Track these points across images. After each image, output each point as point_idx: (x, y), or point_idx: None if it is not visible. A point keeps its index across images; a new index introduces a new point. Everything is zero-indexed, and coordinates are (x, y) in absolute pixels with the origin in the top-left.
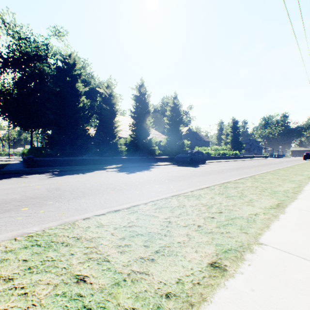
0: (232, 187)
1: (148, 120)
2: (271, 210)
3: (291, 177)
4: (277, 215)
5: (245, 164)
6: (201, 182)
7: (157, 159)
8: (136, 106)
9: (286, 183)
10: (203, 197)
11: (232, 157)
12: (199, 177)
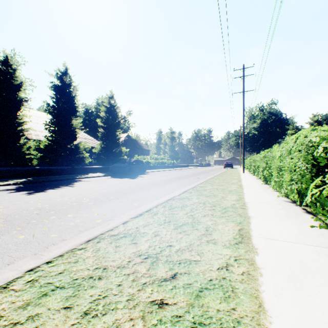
0: (178, 206)
1: (75, 119)
2: (241, 249)
3: (227, 186)
4: (253, 261)
5: (183, 174)
6: (140, 201)
7: (87, 169)
8: (57, 99)
9: (228, 195)
10: (143, 236)
11: (171, 166)
12: (138, 192)
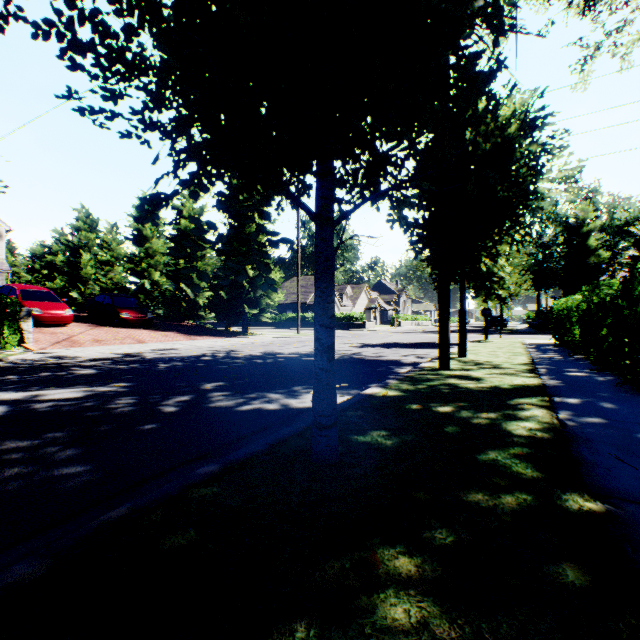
0: None
1: None
2: None
3: None
4: None
5: None
6: None
7: None
8: None
9: None
10: None
11: None
12: None
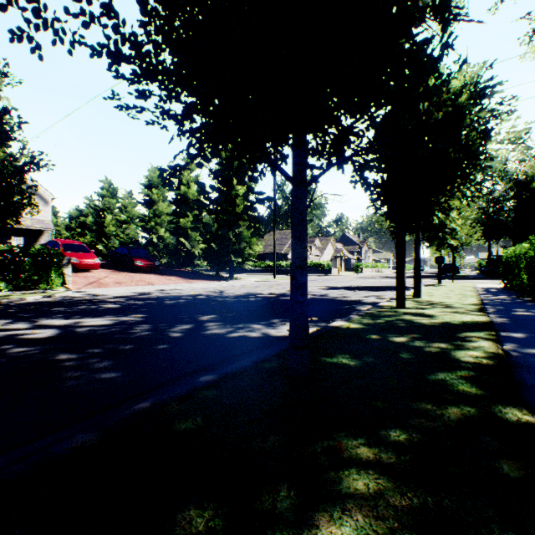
0: None
1: None
2: None
3: None
4: None
5: None
6: None
7: None
8: None
9: None
10: None
11: None
12: None
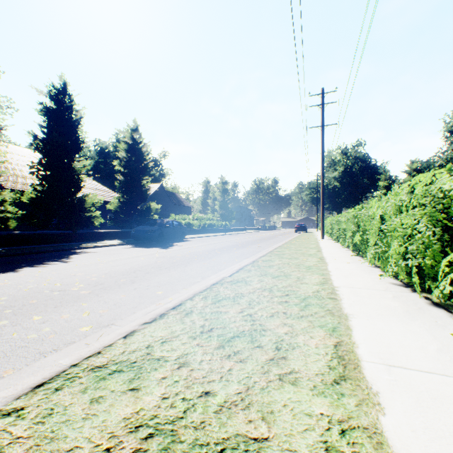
0: (229, 297)
1: (78, 160)
2: (349, 399)
3: (302, 260)
4: (381, 435)
5: (238, 240)
6: (169, 286)
7: (97, 235)
8: (49, 129)
9: (306, 274)
10: (155, 367)
11: (222, 230)
12: (169, 270)
